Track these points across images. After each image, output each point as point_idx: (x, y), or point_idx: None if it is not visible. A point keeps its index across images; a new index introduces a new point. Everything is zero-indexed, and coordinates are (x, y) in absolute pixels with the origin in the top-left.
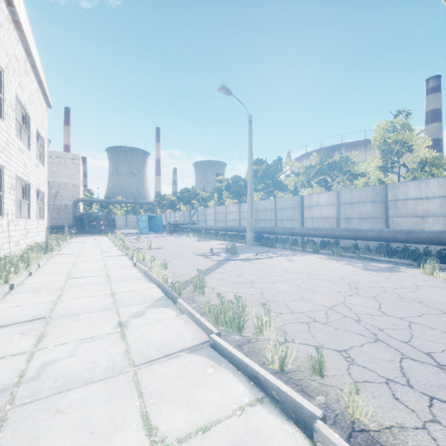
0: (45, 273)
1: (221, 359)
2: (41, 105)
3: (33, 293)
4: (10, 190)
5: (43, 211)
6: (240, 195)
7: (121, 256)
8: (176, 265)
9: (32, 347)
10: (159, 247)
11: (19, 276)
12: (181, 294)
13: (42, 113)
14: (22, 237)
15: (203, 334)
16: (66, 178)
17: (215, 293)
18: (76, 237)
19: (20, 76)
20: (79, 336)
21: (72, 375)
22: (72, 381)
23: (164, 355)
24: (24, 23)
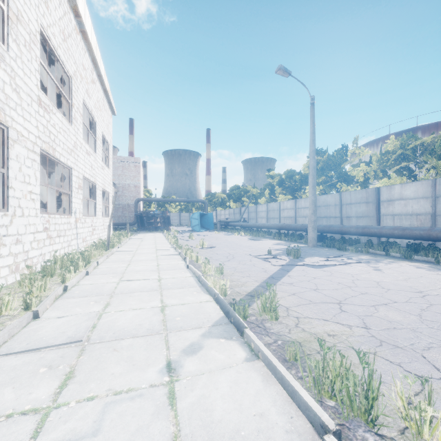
0: (101, 272)
1: None
2: (106, 112)
3: (83, 298)
4: (77, 190)
5: (108, 210)
6: (294, 190)
7: (174, 256)
8: (232, 270)
9: (51, 398)
10: (212, 246)
11: (78, 274)
12: (246, 317)
13: (107, 119)
14: (89, 234)
15: (304, 422)
16: (129, 180)
17: (293, 319)
18: (136, 233)
19: (87, 84)
20: (113, 384)
21: None
22: None
23: None
24: (90, 33)
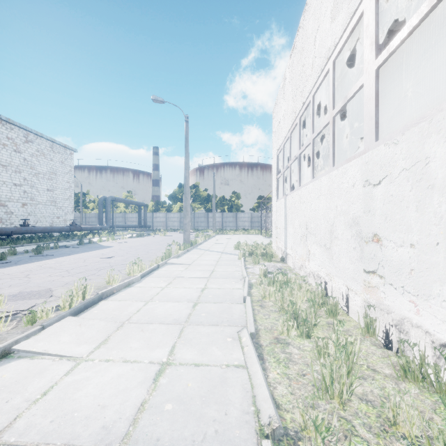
0: None
1: None
2: None
3: None
4: None
5: None
6: None
7: None
8: None
9: None
10: None
11: None
12: None
13: None
14: None
15: None
16: None
17: None
18: None
19: None
20: None
21: None
22: None
23: None
24: None
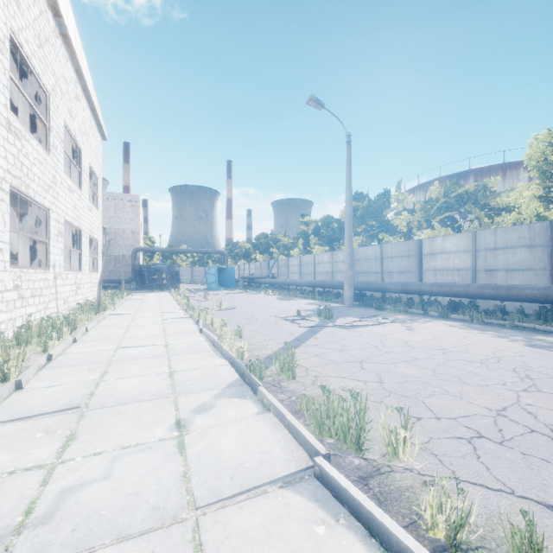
0: (92, 339)
1: (336, 505)
2: (94, 137)
3: (73, 367)
4: (57, 237)
5: (97, 262)
6: (332, 241)
7: (185, 319)
8: (254, 333)
9: (54, 456)
10: (232, 307)
11: (62, 342)
12: (263, 377)
13: (95, 146)
14: (72, 293)
15: (302, 453)
16: (124, 224)
17: (311, 378)
18: (134, 293)
19: (69, 101)
20: (119, 441)
21: (100, 519)
22: (99, 531)
23: (242, 490)
24: (74, 37)
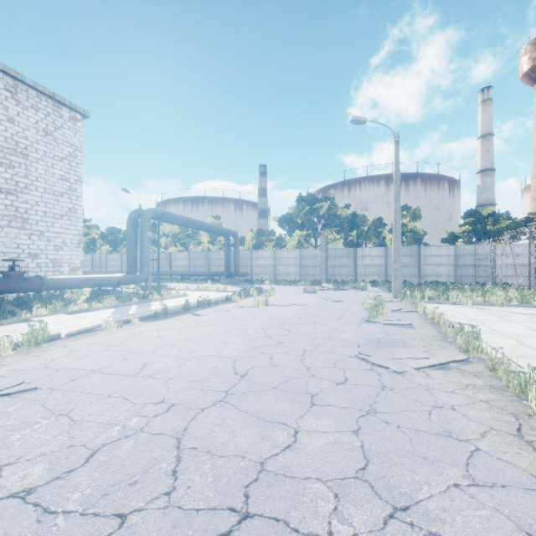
0: None
1: None
2: None
3: None
4: None
5: None
6: (116, 244)
7: None
8: None
9: None
10: None
11: None
12: None
13: None
14: None
15: None
16: None
17: None
18: None
19: None
20: None
21: None
22: None
23: None
24: None
